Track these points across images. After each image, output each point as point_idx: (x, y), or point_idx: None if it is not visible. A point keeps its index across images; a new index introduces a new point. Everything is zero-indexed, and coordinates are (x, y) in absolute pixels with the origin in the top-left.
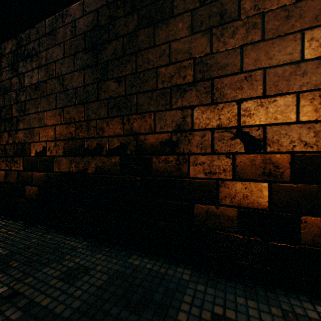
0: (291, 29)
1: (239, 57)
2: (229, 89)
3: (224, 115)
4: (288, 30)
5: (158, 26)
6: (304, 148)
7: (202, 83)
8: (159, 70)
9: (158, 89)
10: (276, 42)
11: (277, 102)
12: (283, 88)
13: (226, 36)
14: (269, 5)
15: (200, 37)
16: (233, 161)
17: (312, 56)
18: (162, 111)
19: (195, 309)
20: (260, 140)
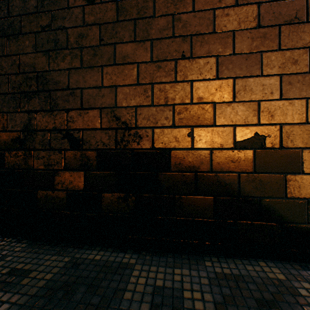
0: (97, 64)
1: (68, 78)
2: (61, 100)
3: (58, 120)
4: (95, 64)
5: (10, 39)
6: (104, 147)
7: (43, 93)
8: (11, 77)
9: (10, 93)
10: (89, 71)
11: (89, 113)
12: (93, 104)
13: (59, 60)
14: (85, 43)
15: (42, 56)
16: (64, 156)
17: (108, 85)
18: (14, 113)
19: (0, 269)
20: (80, 140)
